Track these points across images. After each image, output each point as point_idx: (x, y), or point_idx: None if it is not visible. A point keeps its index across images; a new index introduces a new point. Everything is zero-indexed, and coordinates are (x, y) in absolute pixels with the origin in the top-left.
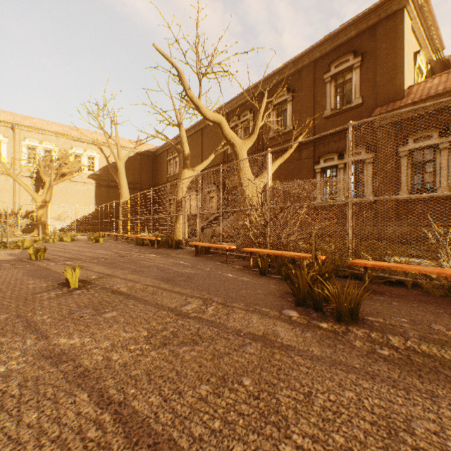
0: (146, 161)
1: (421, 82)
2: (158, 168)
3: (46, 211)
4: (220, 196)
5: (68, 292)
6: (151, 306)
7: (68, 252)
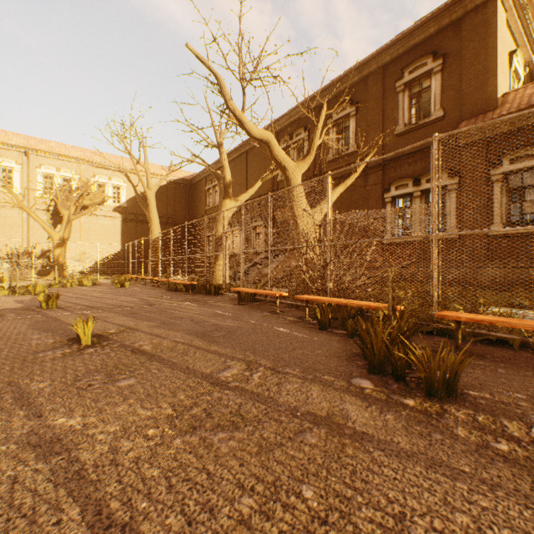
0: (180, 190)
1: (518, 89)
2: (195, 198)
3: (65, 250)
4: (269, 231)
5: (77, 351)
6: (179, 372)
7: (87, 299)
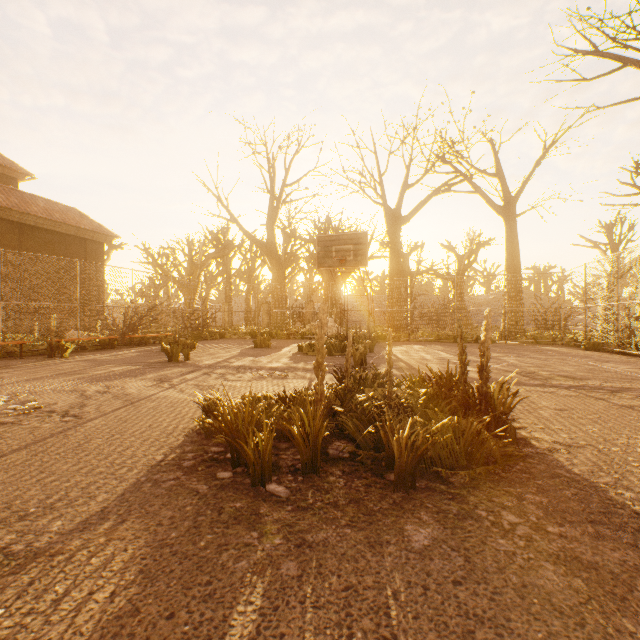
0: None
1: None
2: None
3: None
4: None
5: None
6: None
7: None
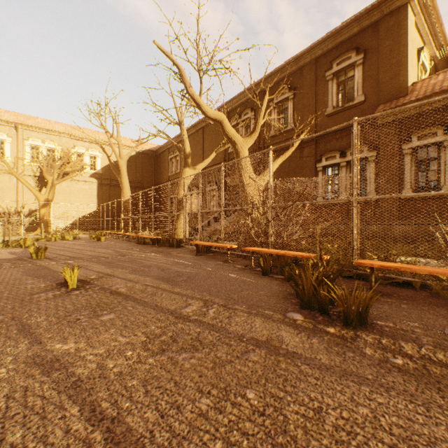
0: (147, 160)
1: (425, 79)
2: (160, 166)
3: (49, 209)
4: (222, 194)
5: (66, 293)
6: (150, 308)
7: (69, 251)
